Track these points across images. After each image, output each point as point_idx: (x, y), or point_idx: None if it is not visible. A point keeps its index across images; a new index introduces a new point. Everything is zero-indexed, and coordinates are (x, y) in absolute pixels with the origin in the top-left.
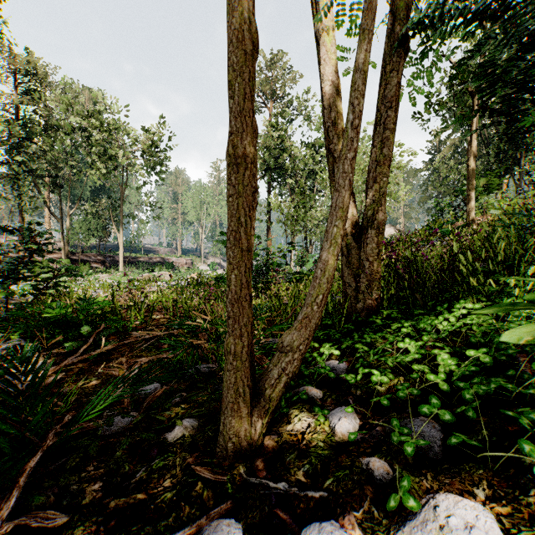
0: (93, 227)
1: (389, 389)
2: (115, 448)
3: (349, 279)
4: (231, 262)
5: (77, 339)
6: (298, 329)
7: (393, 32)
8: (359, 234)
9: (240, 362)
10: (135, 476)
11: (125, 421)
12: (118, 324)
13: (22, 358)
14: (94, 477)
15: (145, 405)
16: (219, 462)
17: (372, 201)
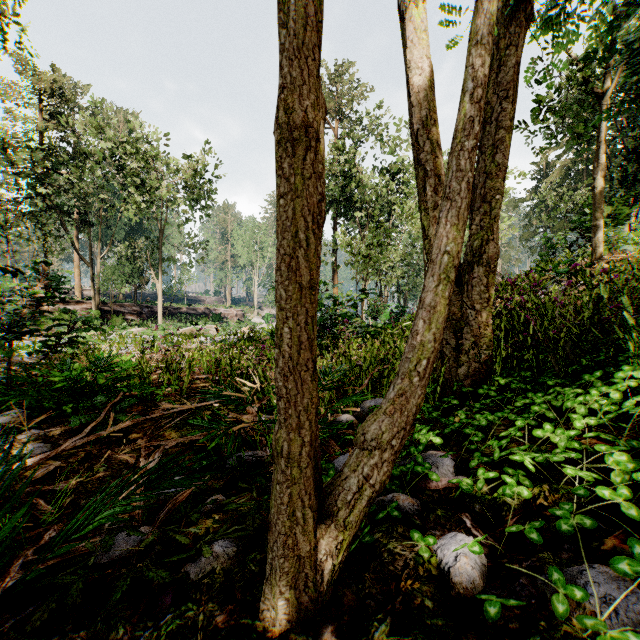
0: (127, 273)
1: (527, 505)
2: (111, 589)
3: (447, 335)
4: (282, 307)
5: (92, 411)
6: (389, 413)
7: None
8: (460, 273)
9: (297, 469)
10: None
11: (132, 541)
12: (145, 391)
13: None
14: None
15: (162, 514)
16: (264, 627)
17: (479, 228)
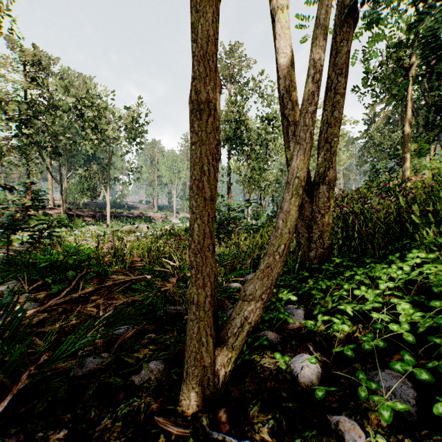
0: (86, 188)
1: (349, 337)
2: (85, 390)
3: (302, 230)
4: (193, 212)
5: (65, 281)
6: (260, 278)
7: (343, 5)
8: (311, 189)
9: (203, 312)
10: (100, 422)
11: (97, 362)
12: (100, 269)
13: (1, 302)
14: (60, 423)
15: (115, 346)
16: (182, 410)
17: (323, 160)
